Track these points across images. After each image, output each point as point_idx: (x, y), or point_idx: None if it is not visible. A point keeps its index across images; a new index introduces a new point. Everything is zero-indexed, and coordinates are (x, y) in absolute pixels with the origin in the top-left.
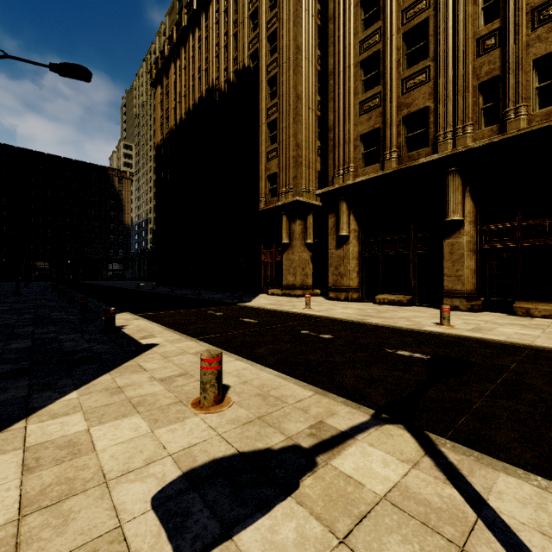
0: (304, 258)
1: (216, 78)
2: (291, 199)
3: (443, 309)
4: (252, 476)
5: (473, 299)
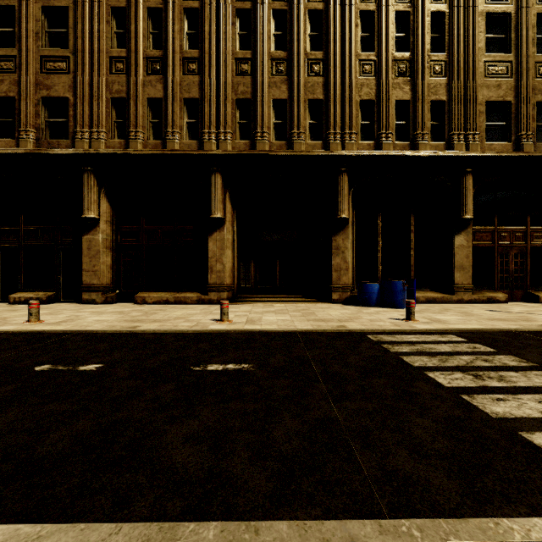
0: None
1: None
2: None
3: (31, 305)
4: None
5: (110, 292)
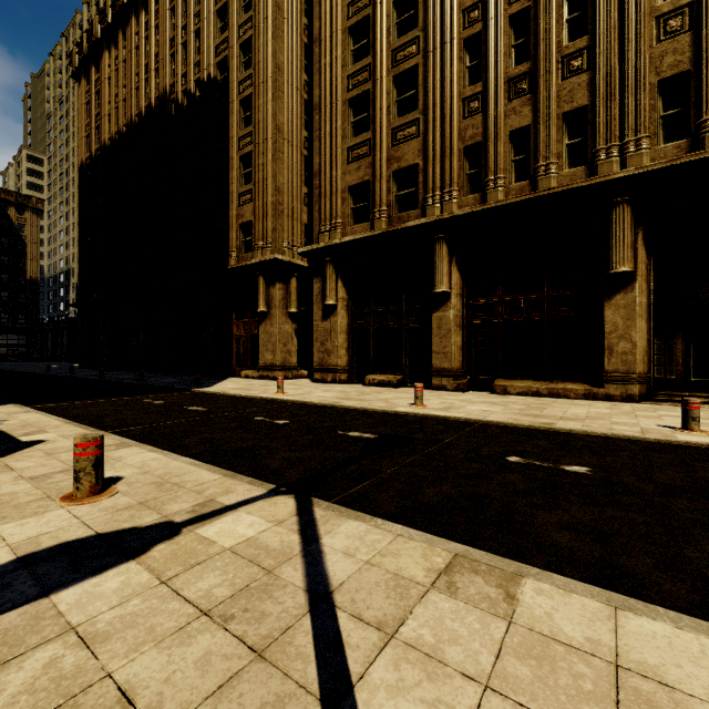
0: (286, 331)
1: (170, 85)
2: (268, 257)
3: (417, 388)
4: (100, 550)
5: (460, 378)
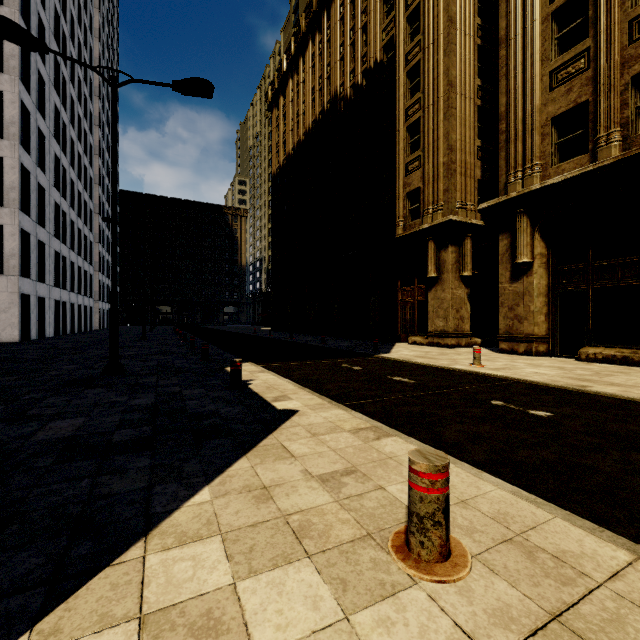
0: (458, 296)
1: (340, 85)
2: (441, 219)
3: None
4: None
5: None
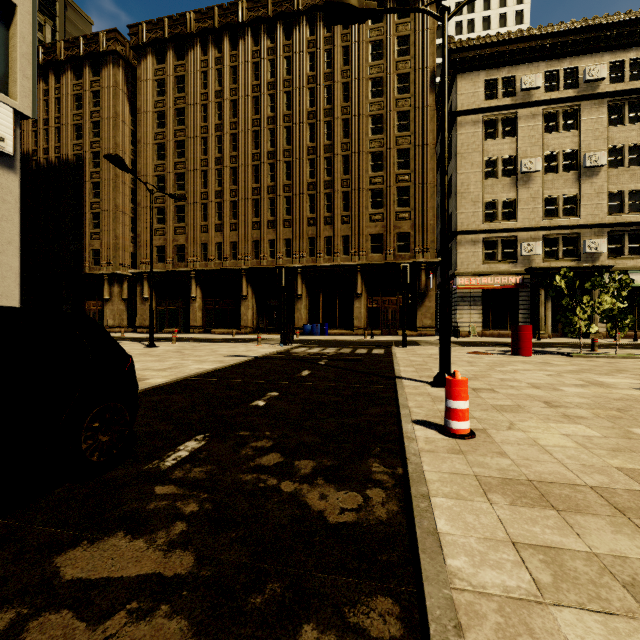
0: (121, 308)
1: (33, 150)
2: (111, 271)
3: (175, 331)
4: None
5: (201, 329)
